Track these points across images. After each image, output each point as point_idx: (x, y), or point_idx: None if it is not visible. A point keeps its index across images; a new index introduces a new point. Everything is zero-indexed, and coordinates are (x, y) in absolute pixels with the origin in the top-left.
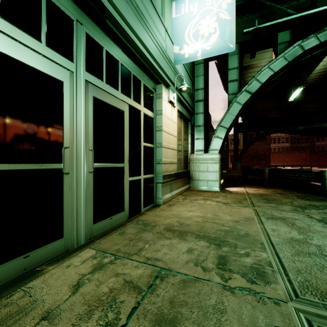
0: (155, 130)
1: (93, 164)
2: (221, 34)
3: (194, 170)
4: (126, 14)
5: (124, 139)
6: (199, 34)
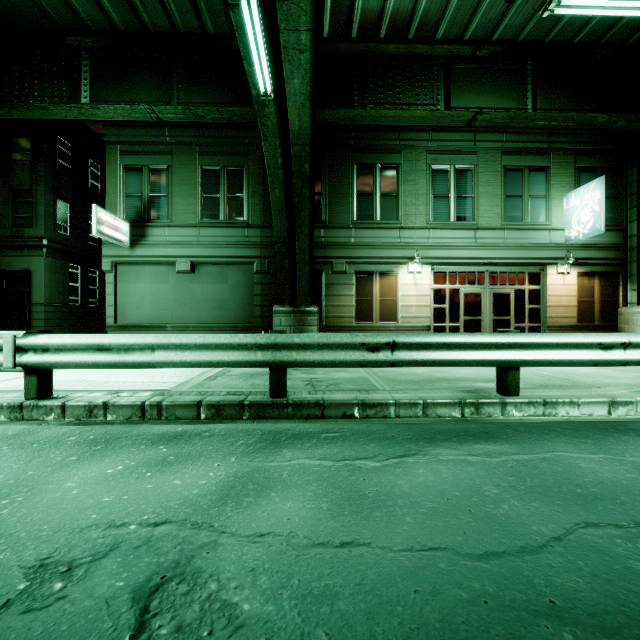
0: (542, 296)
1: (493, 317)
2: (594, 222)
3: (622, 324)
4: (508, 255)
5: (510, 306)
6: (580, 222)
